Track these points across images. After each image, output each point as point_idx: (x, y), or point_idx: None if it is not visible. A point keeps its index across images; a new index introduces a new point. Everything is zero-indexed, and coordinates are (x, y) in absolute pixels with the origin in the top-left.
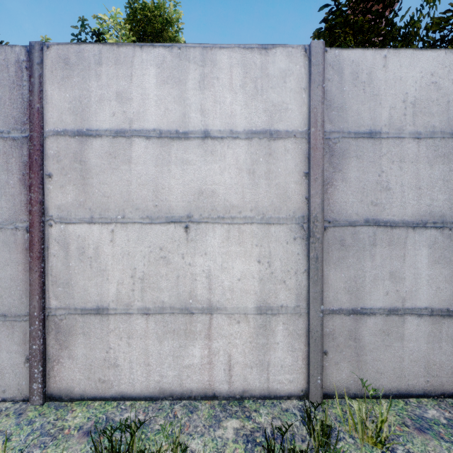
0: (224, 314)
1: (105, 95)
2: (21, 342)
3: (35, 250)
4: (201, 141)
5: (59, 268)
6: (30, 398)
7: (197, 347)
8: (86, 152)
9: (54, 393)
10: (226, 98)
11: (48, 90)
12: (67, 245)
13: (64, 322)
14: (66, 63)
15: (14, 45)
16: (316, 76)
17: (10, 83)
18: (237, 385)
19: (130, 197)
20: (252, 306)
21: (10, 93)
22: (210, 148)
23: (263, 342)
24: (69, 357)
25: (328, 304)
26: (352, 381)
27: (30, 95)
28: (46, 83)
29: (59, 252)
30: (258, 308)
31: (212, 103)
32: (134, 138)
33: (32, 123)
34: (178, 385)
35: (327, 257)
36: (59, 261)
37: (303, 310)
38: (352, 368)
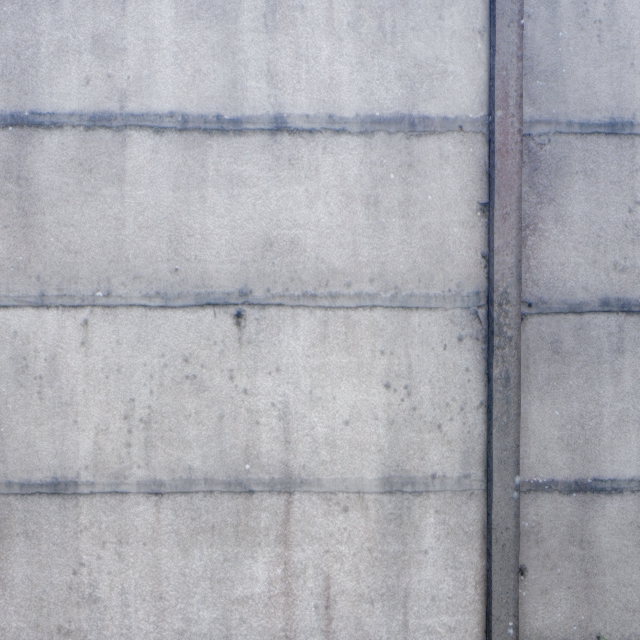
0: (315, 493)
1: (68, 40)
2: None
3: None
4: (268, 139)
5: None
6: None
7: (261, 562)
8: (30, 159)
9: None
10: (319, 50)
11: None
12: None
13: None
14: None
15: None
16: (505, 1)
17: None
18: (342, 638)
19: (122, 254)
20: (373, 477)
21: None
22: (287, 152)
23: (396, 549)
24: None
25: (526, 470)
26: (576, 627)
27: None
28: None
29: None
30: (386, 480)
31: (292, 60)
32: (129, 131)
33: None
34: (221, 639)
35: (525, 376)
36: None
37: (477, 484)
38: (576, 601)
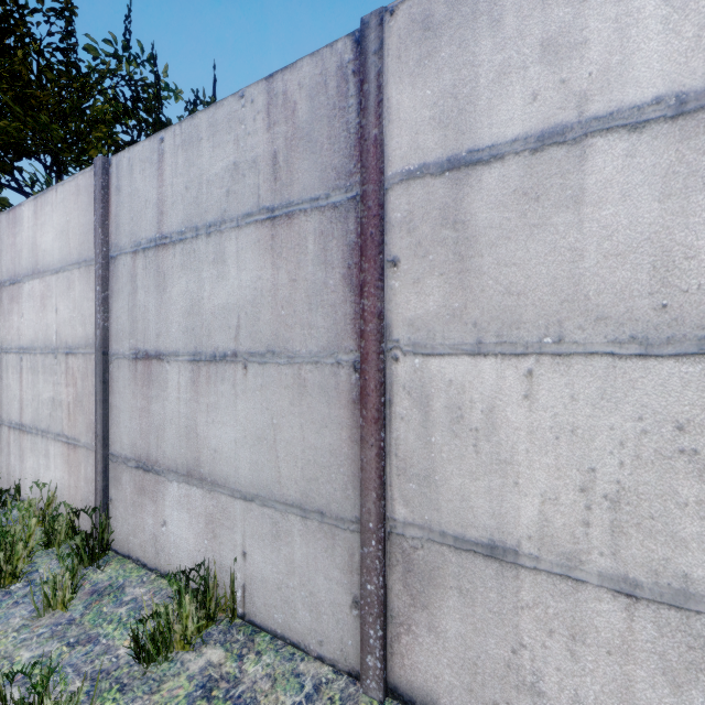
0: None
1: (511, 60)
2: (345, 568)
3: (370, 406)
4: None
5: (410, 444)
6: (361, 678)
7: None
8: (467, 201)
9: (400, 686)
10: None
11: (392, 97)
12: (426, 400)
13: (419, 554)
14: (426, 27)
15: (335, 41)
16: None
17: (329, 110)
18: None
19: (578, 291)
20: None
21: (329, 127)
22: None
23: None
24: (428, 628)
25: None
26: None
27: (362, 118)
28: (388, 85)
29: (410, 412)
30: None
31: None
32: (590, 139)
33: (366, 168)
34: None
35: None
36: (411, 430)
37: None
38: None
